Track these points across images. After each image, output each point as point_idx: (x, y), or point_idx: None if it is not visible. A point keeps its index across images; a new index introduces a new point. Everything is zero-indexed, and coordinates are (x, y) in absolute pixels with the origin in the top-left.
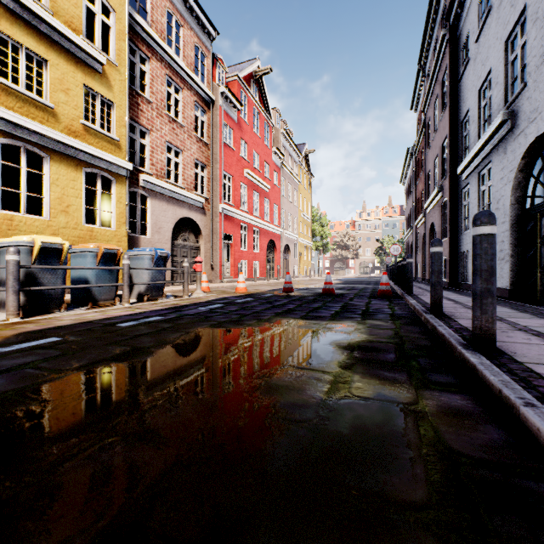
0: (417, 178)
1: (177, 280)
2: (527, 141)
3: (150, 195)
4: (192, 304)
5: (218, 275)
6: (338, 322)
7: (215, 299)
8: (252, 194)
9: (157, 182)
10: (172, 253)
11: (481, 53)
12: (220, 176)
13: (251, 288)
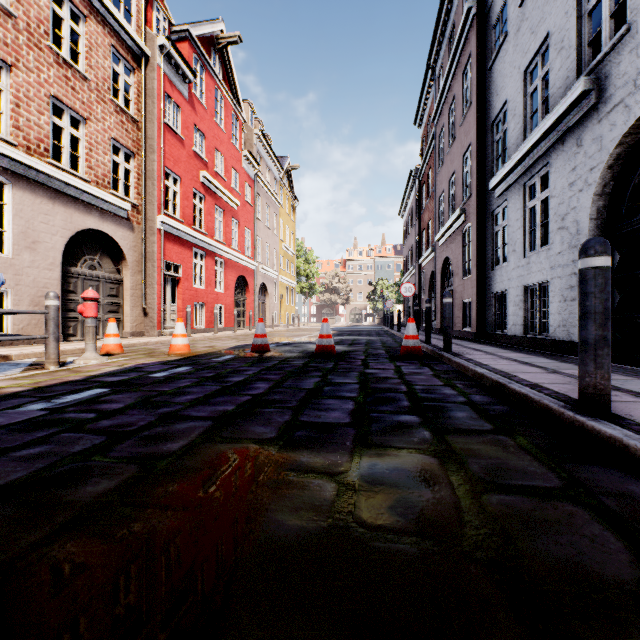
0: (422, 206)
1: (76, 332)
2: (631, 116)
3: (12, 182)
4: (29, 391)
5: (154, 324)
6: (387, 458)
7: (110, 372)
8: (213, 209)
9: (27, 159)
10: (65, 288)
11: (530, 18)
12: (159, 173)
13: (203, 344)
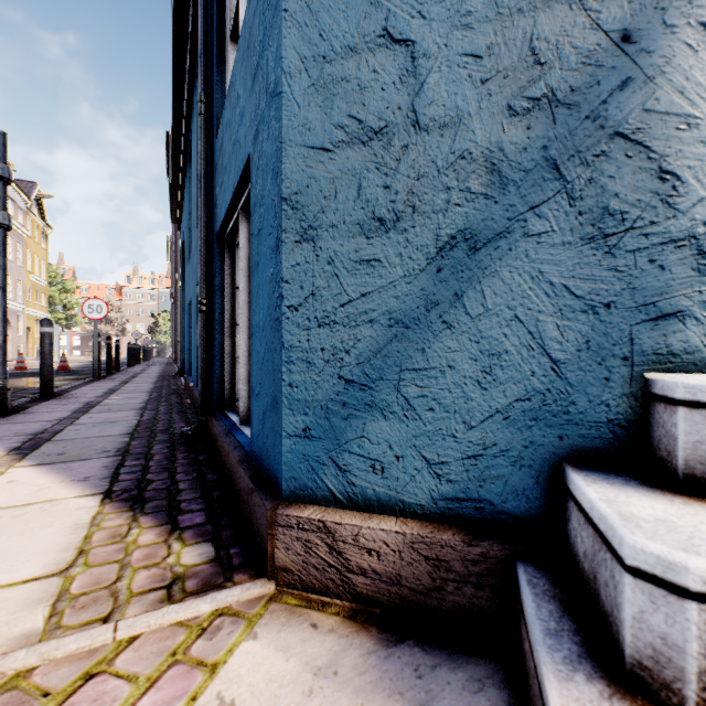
0: None
1: None
2: None
3: None
4: None
5: None
6: (63, 377)
7: None
8: None
9: None
10: None
11: None
12: None
13: None
